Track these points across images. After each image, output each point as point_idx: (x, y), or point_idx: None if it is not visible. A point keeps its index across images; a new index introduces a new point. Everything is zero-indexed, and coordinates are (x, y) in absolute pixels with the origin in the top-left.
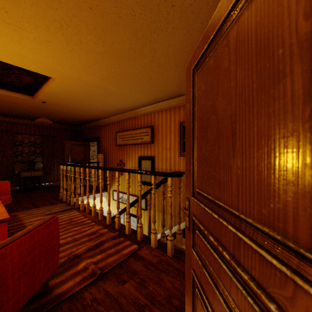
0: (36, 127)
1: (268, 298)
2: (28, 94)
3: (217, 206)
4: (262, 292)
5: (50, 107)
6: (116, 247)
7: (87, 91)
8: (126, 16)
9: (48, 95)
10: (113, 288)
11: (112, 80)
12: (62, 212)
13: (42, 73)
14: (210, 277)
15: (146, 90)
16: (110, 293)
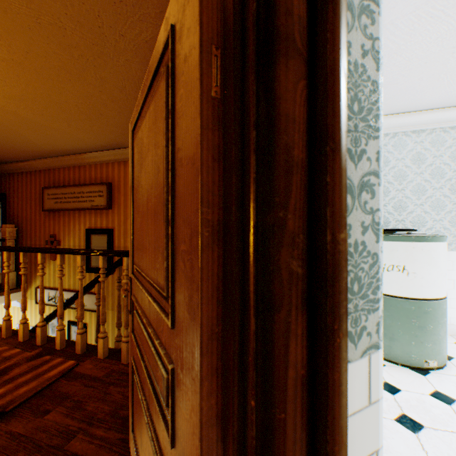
0: None
1: (158, 338)
2: None
3: (145, 278)
4: (156, 336)
5: None
6: (35, 371)
7: None
8: (49, 25)
9: None
10: (26, 425)
11: (31, 104)
12: None
13: None
14: (141, 352)
15: (98, 129)
16: (20, 433)
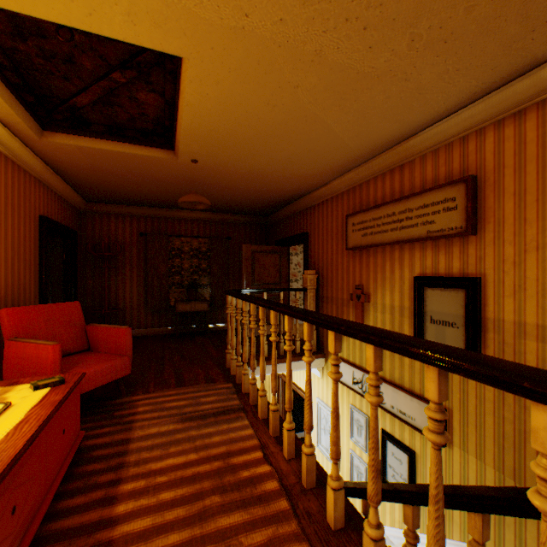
0: (200, 223)
1: None
2: (165, 148)
3: None
4: None
5: (209, 174)
6: None
7: (272, 92)
8: None
9: (193, 137)
10: None
11: None
12: (215, 418)
13: (148, 42)
14: None
15: (480, 17)
16: None
